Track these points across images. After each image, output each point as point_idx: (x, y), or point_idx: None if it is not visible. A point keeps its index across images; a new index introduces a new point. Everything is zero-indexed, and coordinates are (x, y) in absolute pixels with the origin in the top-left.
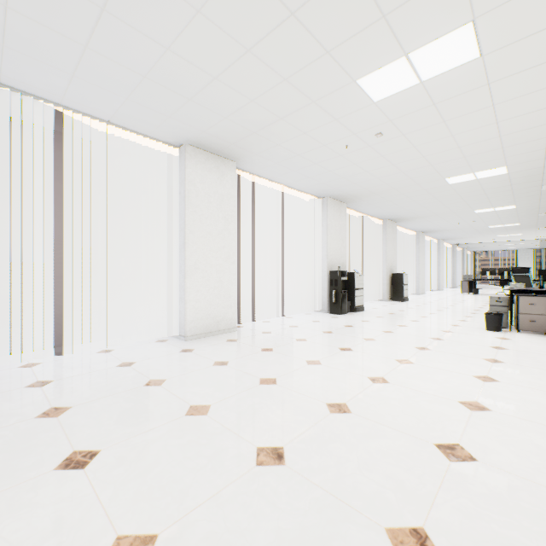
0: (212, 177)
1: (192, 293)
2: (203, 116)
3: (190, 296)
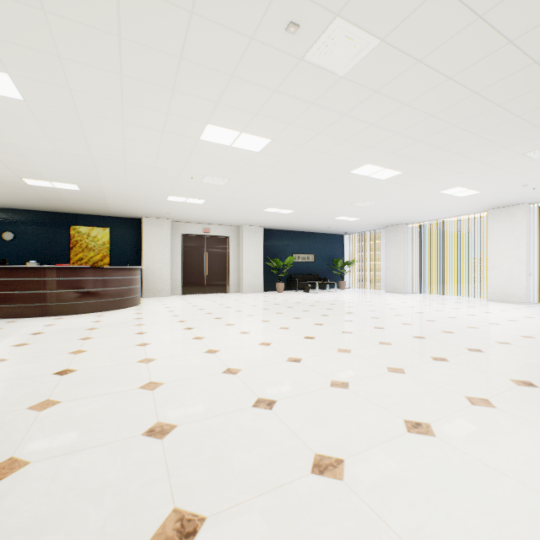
0: (504, 219)
1: (490, 279)
2: (465, 209)
3: (489, 281)
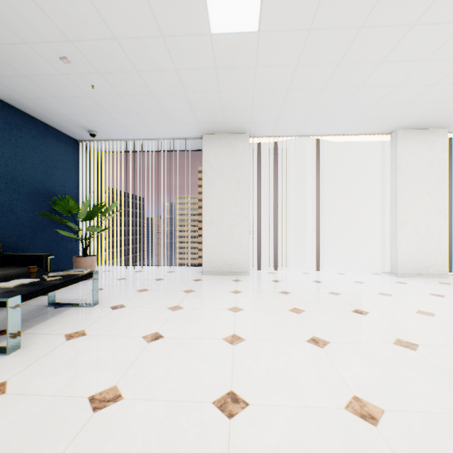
0: (421, 148)
1: (402, 241)
2: (416, 109)
3: (400, 244)
